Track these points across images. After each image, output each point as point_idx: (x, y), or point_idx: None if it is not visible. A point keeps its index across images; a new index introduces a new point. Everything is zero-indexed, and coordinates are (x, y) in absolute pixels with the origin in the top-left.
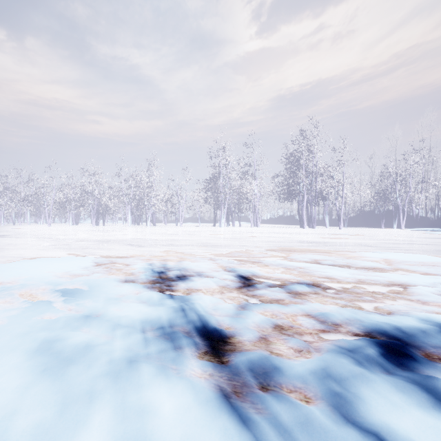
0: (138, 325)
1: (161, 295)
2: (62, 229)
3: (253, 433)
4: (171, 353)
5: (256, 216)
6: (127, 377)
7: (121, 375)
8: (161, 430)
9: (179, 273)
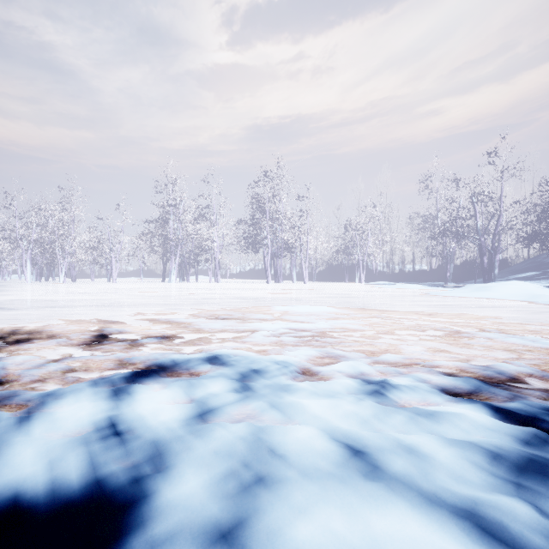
0: None
1: None
2: None
3: None
4: None
5: (216, 269)
6: None
7: None
8: None
9: (25, 336)
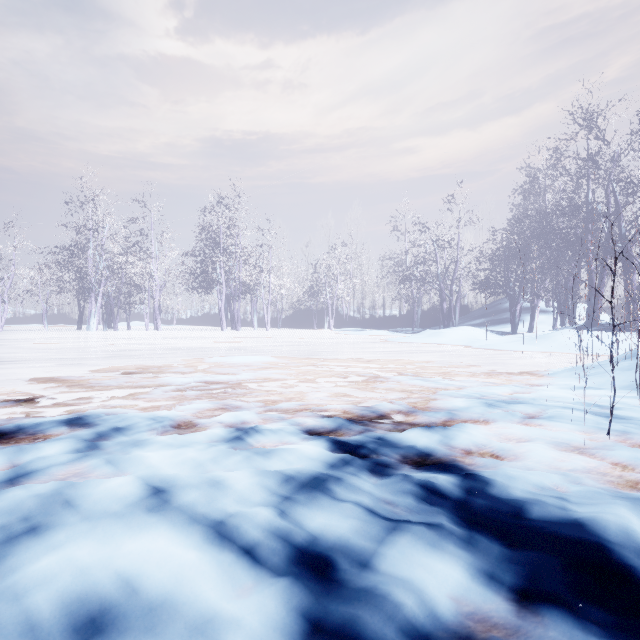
0: None
1: None
2: None
3: None
4: None
5: (156, 314)
6: None
7: None
8: None
9: None
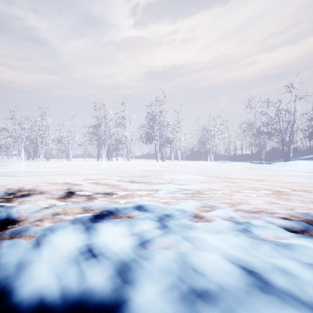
0: None
1: None
2: None
3: None
4: None
5: (128, 153)
6: None
7: None
8: None
9: (26, 192)
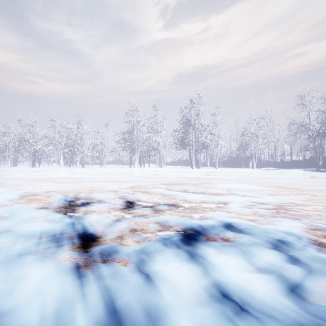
0: (37, 235)
1: (63, 216)
2: (0, 170)
3: (82, 280)
4: (54, 248)
5: (161, 160)
6: (15, 262)
7: (11, 261)
8: (24, 283)
9: (85, 201)
